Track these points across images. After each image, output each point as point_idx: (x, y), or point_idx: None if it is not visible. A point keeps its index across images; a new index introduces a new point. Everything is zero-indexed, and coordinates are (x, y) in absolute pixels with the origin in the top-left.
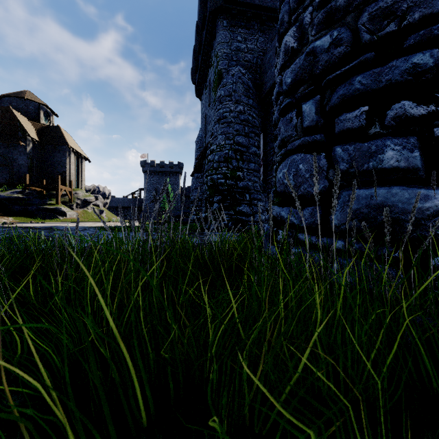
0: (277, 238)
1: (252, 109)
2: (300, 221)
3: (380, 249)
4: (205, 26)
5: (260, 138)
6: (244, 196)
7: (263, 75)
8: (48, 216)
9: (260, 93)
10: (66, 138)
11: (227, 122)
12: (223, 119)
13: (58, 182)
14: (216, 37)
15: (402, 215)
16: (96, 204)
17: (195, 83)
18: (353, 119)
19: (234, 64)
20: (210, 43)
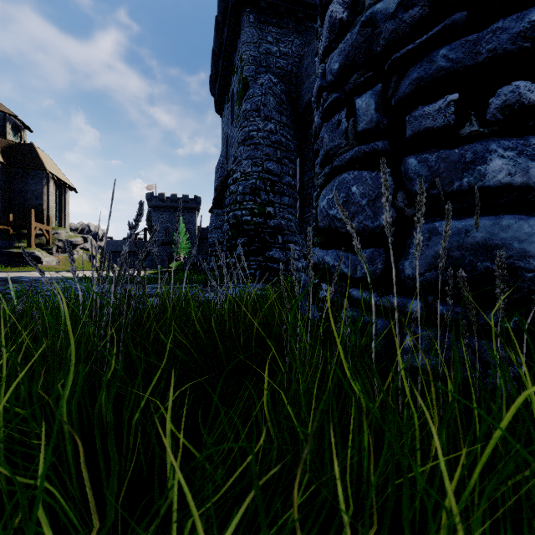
0: (319, 294)
1: (286, 128)
2: (353, 269)
3: (482, 314)
4: (226, 21)
5: (296, 166)
6: (276, 238)
7: (299, 86)
8: (16, 263)
9: (295, 109)
10: (43, 160)
11: (254, 143)
12: (249, 139)
13: (31, 218)
14: (240, 35)
15: (519, 261)
16: (85, 247)
17: (214, 95)
18: (435, 114)
19: (264, 70)
20: (233, 43)
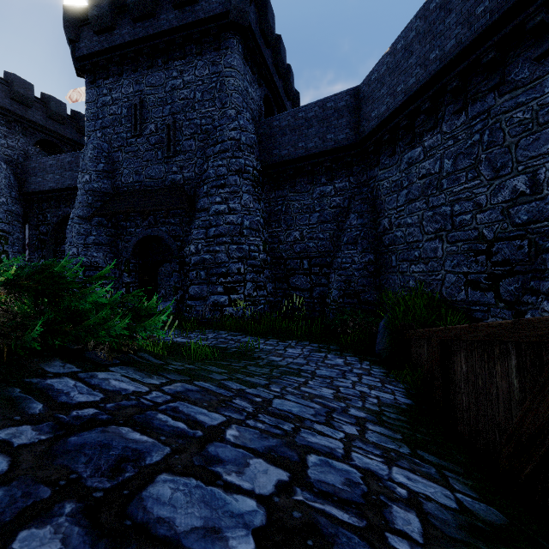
0: None
1: (16, 200)
2: None
3: None
4: None
5: (26, 228)
6: None
7: (26, 173)
8: None
9: (22, 186)
10: None
11: None
12: None
13: None
14: None
15: None
16: None
17: None
18: None
19: None
20: None
